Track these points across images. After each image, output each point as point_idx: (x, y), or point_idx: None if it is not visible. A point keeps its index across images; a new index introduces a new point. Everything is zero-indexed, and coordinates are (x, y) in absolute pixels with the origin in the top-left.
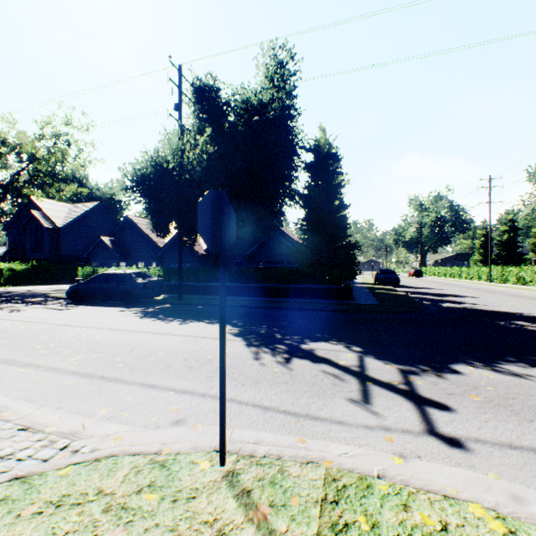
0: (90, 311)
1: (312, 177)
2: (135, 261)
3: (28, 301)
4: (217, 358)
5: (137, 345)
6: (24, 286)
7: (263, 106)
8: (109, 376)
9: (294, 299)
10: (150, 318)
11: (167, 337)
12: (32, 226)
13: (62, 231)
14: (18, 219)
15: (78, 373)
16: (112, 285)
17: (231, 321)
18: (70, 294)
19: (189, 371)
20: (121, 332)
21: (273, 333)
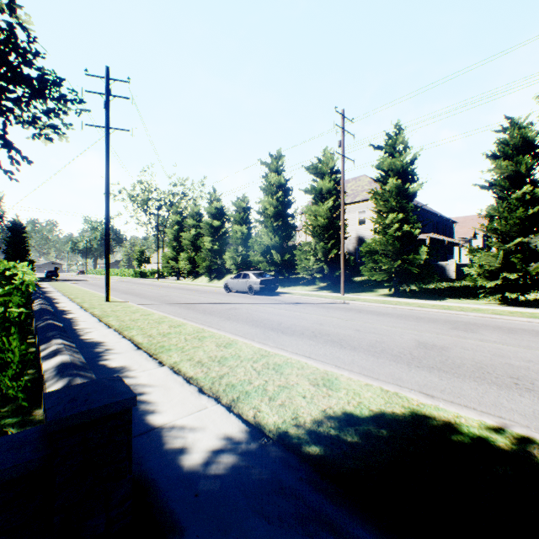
0: None
1: (12, 233)
2: None
3: None
4: None
5: None
6: None
7: None
8: None
9: None
10: None
11: None
12: None
13: None
14: None
15: None
16: None
17: None
18: None
19: None
20: None
21: None
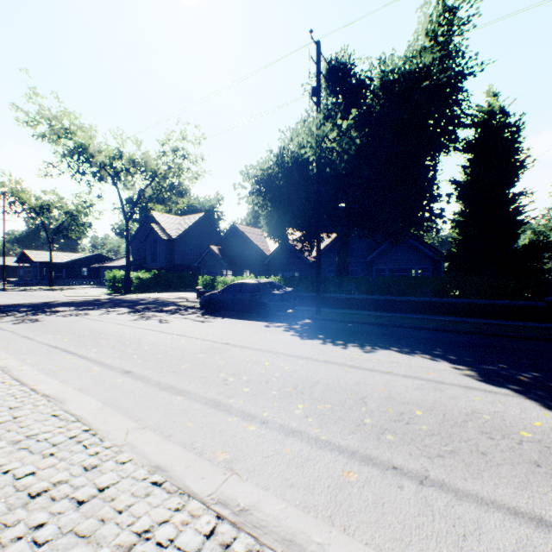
0: (234, 326)
1: (474, 160)
2: (240, 270)
3: (165, 309)
4: (545, 439)
5: (358, 389)
6: (149, 293)
7: (420, 72)
8: (404, 467)
9: (465, 318)
10: (313, 340)
11: (380, 376)
12: (151, 238)
13: (175, 242)
14: (140, 232)
15: (342, 450)
16: (246, 295)
17: (430, 351)
18: (203, 304)
19: (550, 477)
20: (306, 362)
21: (548, 383)
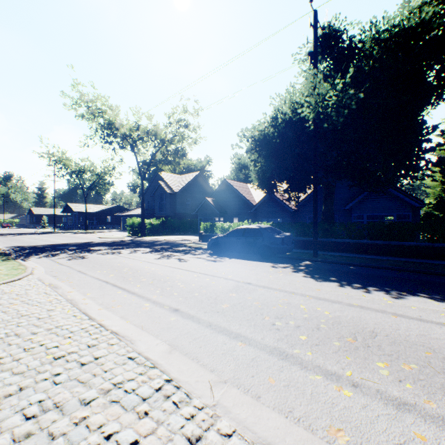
0: (244, 266)
1: None
2: (230, 217)
3: (178, 249)
4: None
5: (430, 345)
6: (159, 236)
7: (418, 27)
8: None
9: None
10: (328, 282)
11: (440, 328)
12: (159, 193)
13: (177, 195)
14: (150, 188)
15: None
16: (249, 239)
17: None
18: (211, 246)
19: None
20: (342, 307)
21: None
